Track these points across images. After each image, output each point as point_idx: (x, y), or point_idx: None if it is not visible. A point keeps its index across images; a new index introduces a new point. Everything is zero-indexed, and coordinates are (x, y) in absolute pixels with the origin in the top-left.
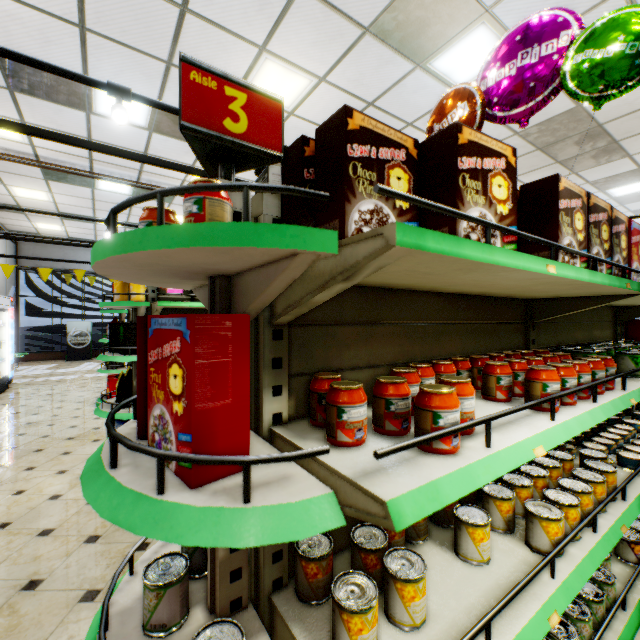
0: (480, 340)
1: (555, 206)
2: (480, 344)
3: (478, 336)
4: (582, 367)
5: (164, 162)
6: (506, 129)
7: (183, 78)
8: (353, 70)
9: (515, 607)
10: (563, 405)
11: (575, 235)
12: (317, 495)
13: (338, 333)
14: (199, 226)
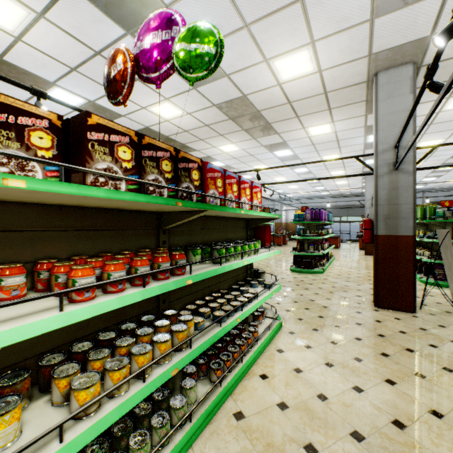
0: (99, 243)
1: (85, 136)
2: (99, 246)
3: (96, 240)
4: (140, 262)
5: None
6: (207, 100)
7: None
8: (70, 17)
9: None
10: (109, 293)
11: (119, 163)
12: None
13: None
14: None
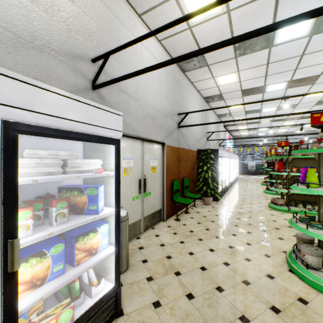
0: None
1: None
2: None
3: None
4: None
5: (278, 135)
6: None
7: (277, 143)
8: None
9: None
10: None
11: None
12: (286, 173)
13: (298, 163)
14: (277, 156)
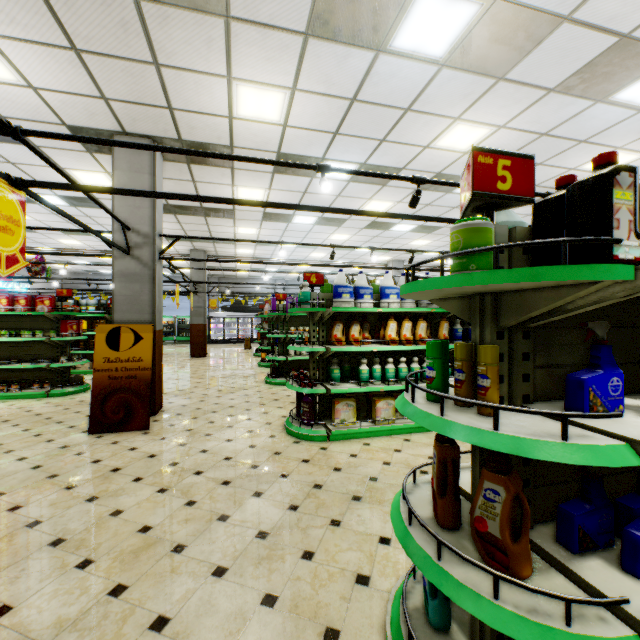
0: None
1: None
2: None
3: None
4: None
5: None
6: None
7: None
8: None
9: None
10: None
11: None
12: None
13: None
14: None
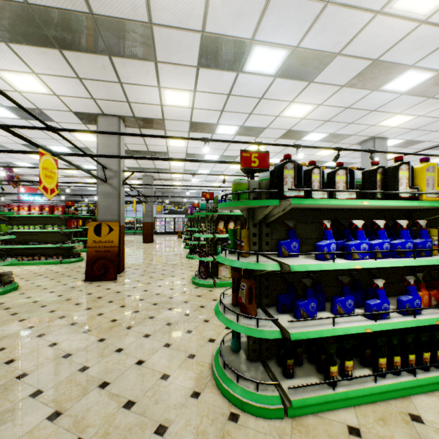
0: None
1: None
2: None
3: None
4: None
5: None
6: None
7: None
8: None
9: None
10: None
11: None
12: None
13: None
14: None
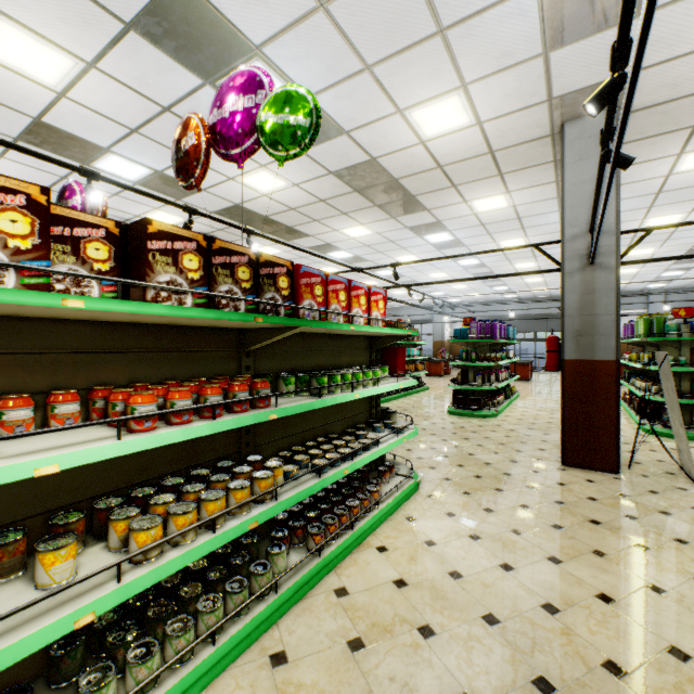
0: (164, 368)
1: (145, 246)
2: (164, 372)
3: (160, 364)
4: (210, 390)
5: None
6: (321, 167)
7: None
8: (130, 66)
9: (41, 620)
10: (173, 425)
11: (184, 274)
12: None
13: None
14: None
